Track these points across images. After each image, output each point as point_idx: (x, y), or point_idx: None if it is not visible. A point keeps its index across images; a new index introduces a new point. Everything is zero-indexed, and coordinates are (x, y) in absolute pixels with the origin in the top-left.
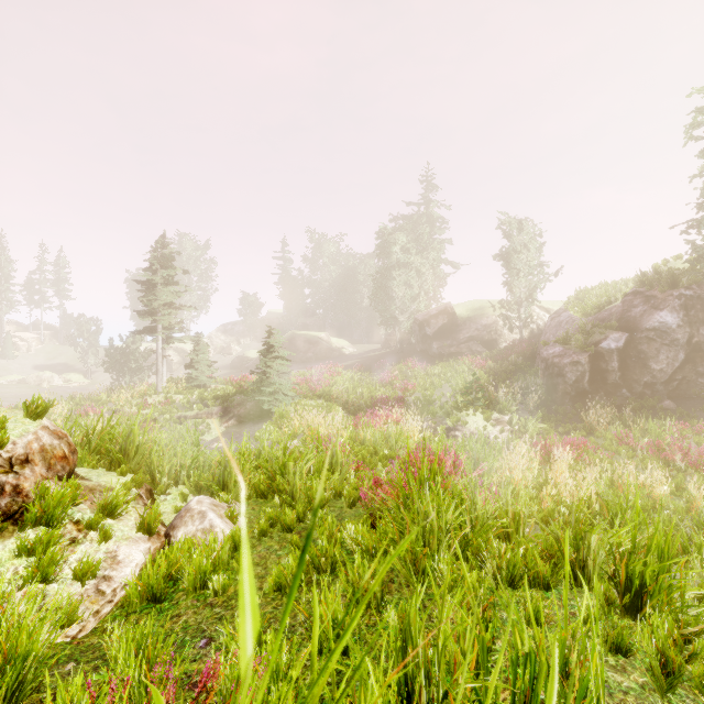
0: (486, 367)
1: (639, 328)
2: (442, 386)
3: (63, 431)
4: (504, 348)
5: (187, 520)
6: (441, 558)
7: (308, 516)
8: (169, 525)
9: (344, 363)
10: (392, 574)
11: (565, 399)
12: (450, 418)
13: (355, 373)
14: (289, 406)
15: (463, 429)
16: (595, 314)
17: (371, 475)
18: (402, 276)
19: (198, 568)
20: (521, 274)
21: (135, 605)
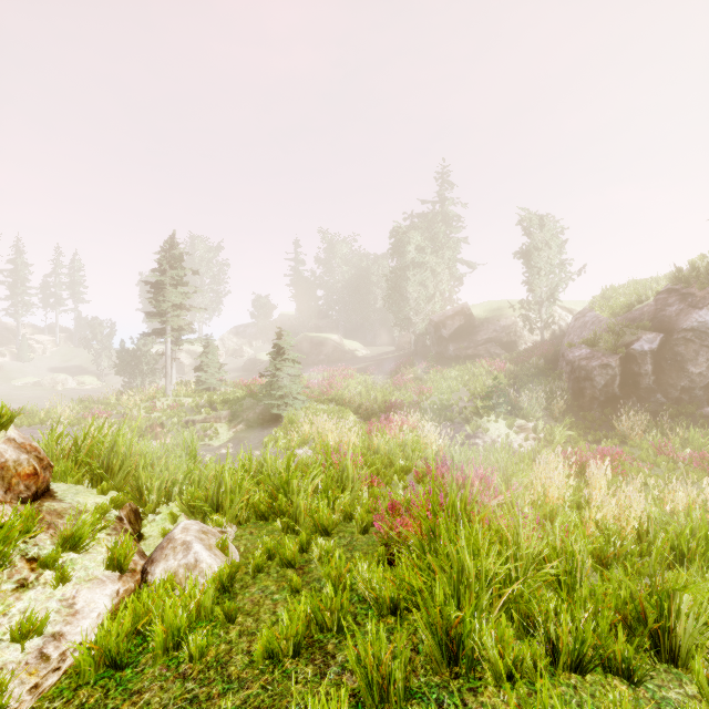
0: (506, 370)
1: (675, 328)
2: (459, 390)
3: (34, 444)
4: (524, 350)
5: (168, 553)
6: (484, 628)
7: (312, 547)
8: (148, 557)
9: (357, 366)
10: (415, 638)
11: (594, 405)
12: (470, 425)
13: (369, 376)
14: (300, 410)
15: (484, 437)
16: (624, 313)
17: (386, 493)
18: (416, 276)
19: (169, 625)
20: (543, 273)
21: (90, 672)
